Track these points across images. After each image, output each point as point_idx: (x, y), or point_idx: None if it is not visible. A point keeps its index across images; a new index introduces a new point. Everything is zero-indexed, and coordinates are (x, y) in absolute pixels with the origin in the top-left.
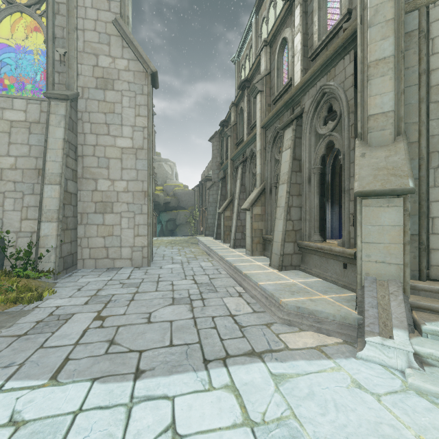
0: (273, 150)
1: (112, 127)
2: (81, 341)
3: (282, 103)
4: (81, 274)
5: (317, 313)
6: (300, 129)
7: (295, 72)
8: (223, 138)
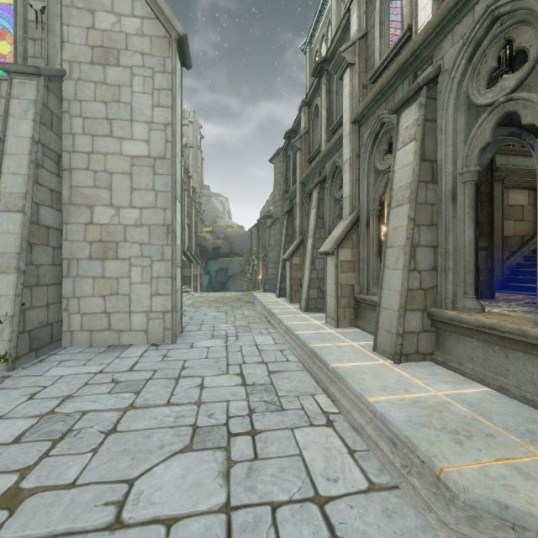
0: (372, 157)
1: (116, 125)
2: None
3: (395, 68)
4: (60, 358)
5: None
6: (434, 106)
7: (421, 8)
8: (290, 156)
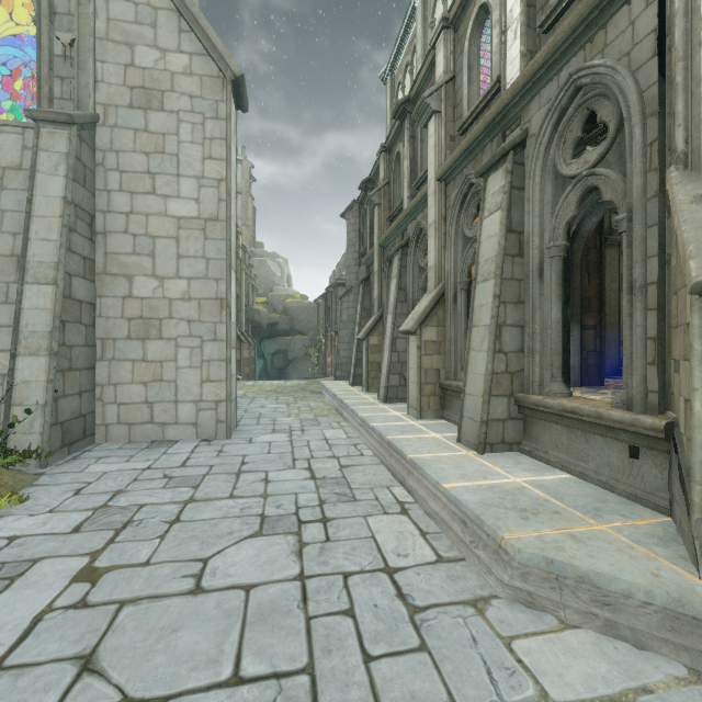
0: (460, 221)
1: (160, 180)
2: (13, 657)
3: (482, 125)
4: (97, 455)
5: (600, 581)
6: (521, 172)
7: (509, 61)
8: (366, 211)
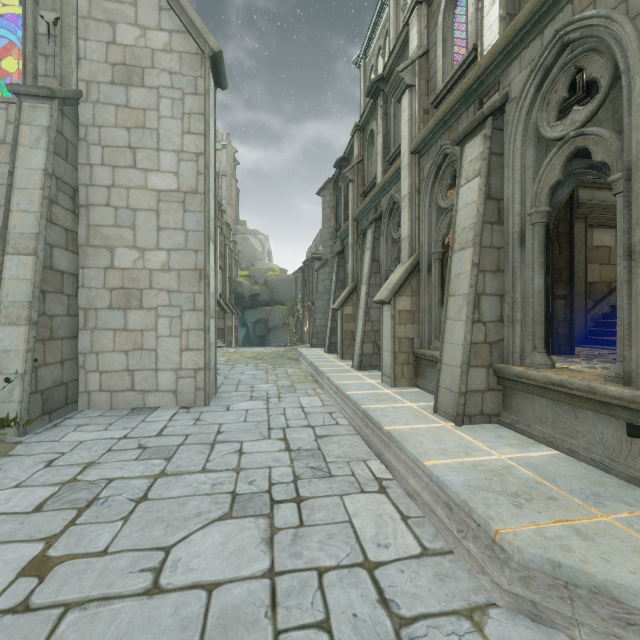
0: (434, 192)
1: (140, 154)
2: None
3: (458, 93)
4: (77, 423)
5: (621, 594)
6: (500, 137)
7: (487, 27)
8: (341, 188)
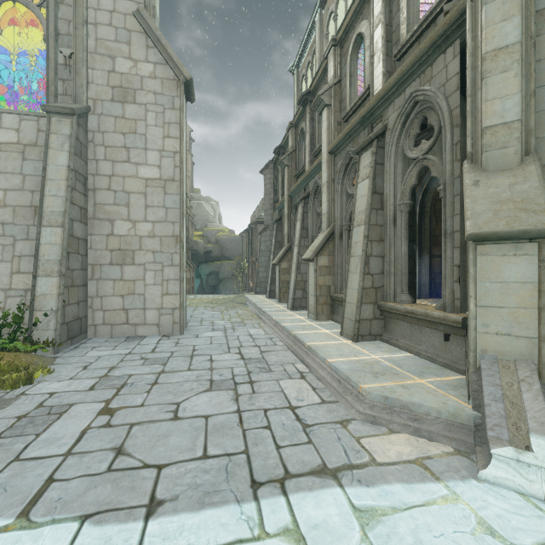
0: (344, 182)
1: (133, 152)
2: (76, 449)
3: (358, 118)
4: (91, 346)
5: (413, 407)
6: (382, 153)
7: (375, 77)
8: (279, 169)
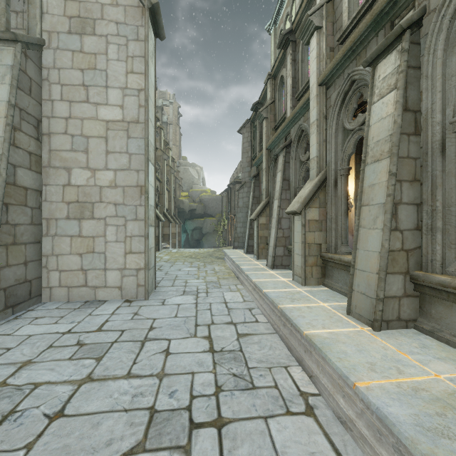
0: (340, 117)
1: (92, 91)
2: None
3: (369, 19)
4: (35, 315)
5: None
6: (417, 51)
7: None
8: (256, 126)
